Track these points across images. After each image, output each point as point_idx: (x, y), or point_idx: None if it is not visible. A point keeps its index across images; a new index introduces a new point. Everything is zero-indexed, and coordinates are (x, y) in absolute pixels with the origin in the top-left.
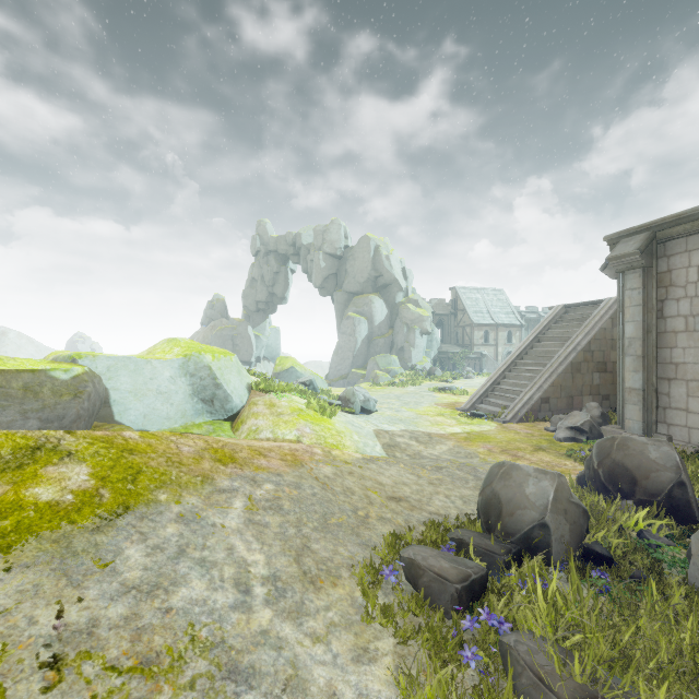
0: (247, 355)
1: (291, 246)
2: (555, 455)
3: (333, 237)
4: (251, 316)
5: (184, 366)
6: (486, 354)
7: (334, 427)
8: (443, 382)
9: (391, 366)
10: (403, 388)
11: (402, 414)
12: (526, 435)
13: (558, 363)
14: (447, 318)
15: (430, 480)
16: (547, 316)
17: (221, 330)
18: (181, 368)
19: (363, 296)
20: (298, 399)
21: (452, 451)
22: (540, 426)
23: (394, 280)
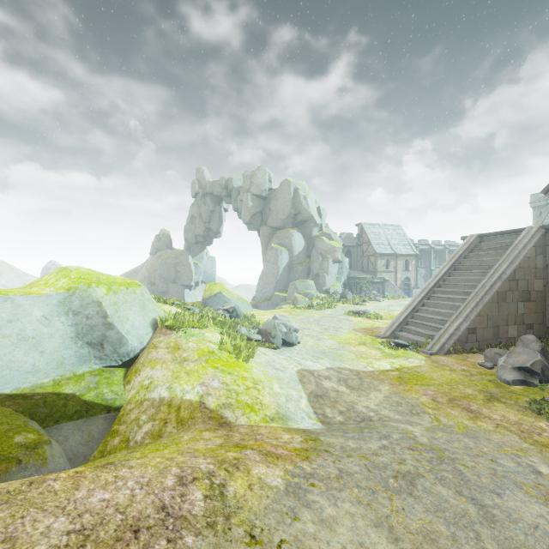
0: (187, 280)
1: (224, 189)
2: (518, 410)
3: (259, 181)
4: (191, 247)
5: (65, 302)
6: (388, 279)
7: (250, 375)
8: (355, 305)
9: (308, 290)
10: (320, 311)
11: (324, 343)
12: (464, 373)
13: (484, 292)
14: (354, 249)
15: (417, 545)
16: (462, 245)
17: (165, 259)
18: (61, 305)
19: (284, 230)
20: (212, 336)
21: (391, 401)
22: (471, 359)
23: (311, 216)
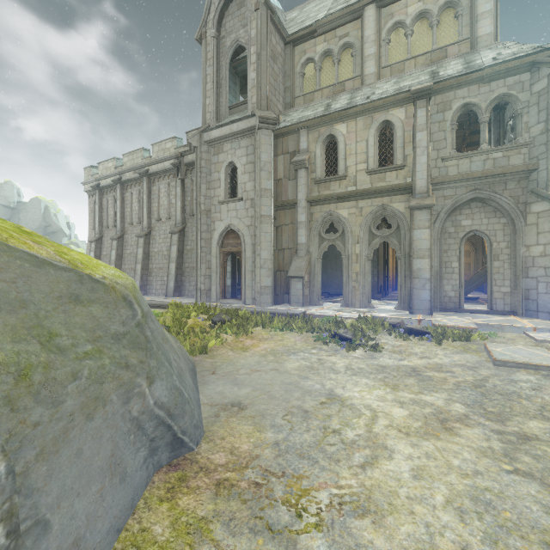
0: None
1: None
2: None
3: (7, 194)
4: None
5: None
6: None
7: None
8: None
9: None
10: None
11: None
12: None
13: None
14: None
15: None
16: None
17: None
18: None
19: None
20: None
21: None
22: None
23: (61, 229)
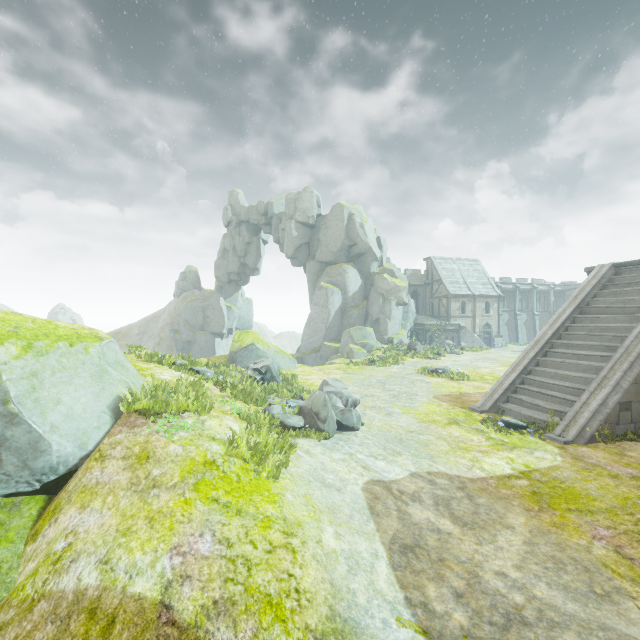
0: (218, 327)
1: (262, 215)
2: None
3: (305, 205)
4: (223, 287)
5: None
6: (464, 326)
7: (280, 510)
8: (428, 359)
9: (366, 339)
10: (384, 368)
11: (397, 422)
12: (638, 484)
13: None
14: (422, 289)
15: None
16: (588, 279)
17: (191, 301)
18: None
19: (336, 266)
20: (218, 425)
21: (541, 556)
22: (632, 454)
23: (369, 249)
